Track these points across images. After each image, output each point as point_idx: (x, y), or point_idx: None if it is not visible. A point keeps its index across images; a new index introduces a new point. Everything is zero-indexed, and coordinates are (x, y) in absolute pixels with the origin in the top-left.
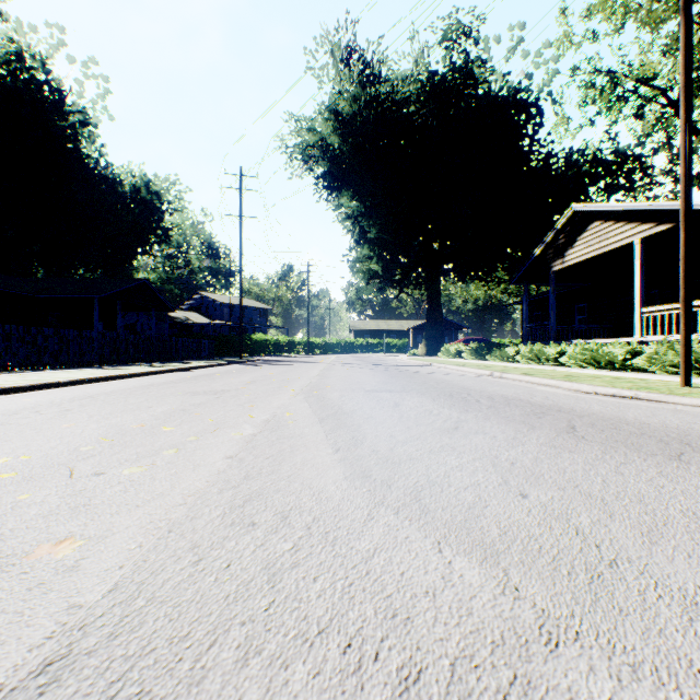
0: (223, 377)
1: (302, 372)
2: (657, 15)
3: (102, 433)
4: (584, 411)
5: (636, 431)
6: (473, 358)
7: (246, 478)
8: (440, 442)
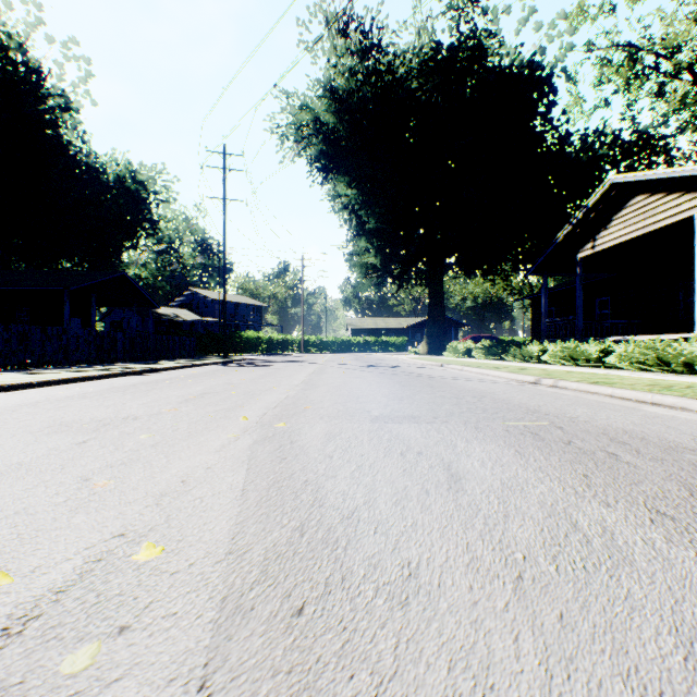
0: (168, 387)
1: (284, 377)
2: None
3: None
4: None
5: None
6: (485, 357)
7: None
8: None
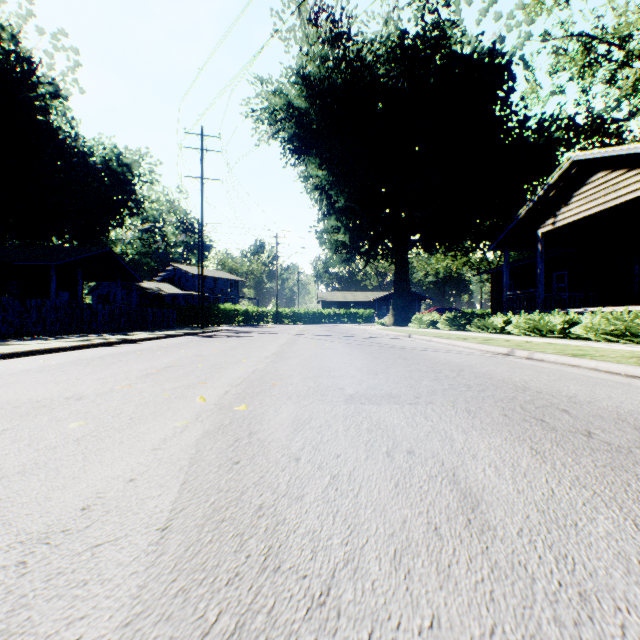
0: (135, 359)
1: (255, 348)
2: None
3: None
4: None
5: None
6: (449, 328)
7: None
8: None
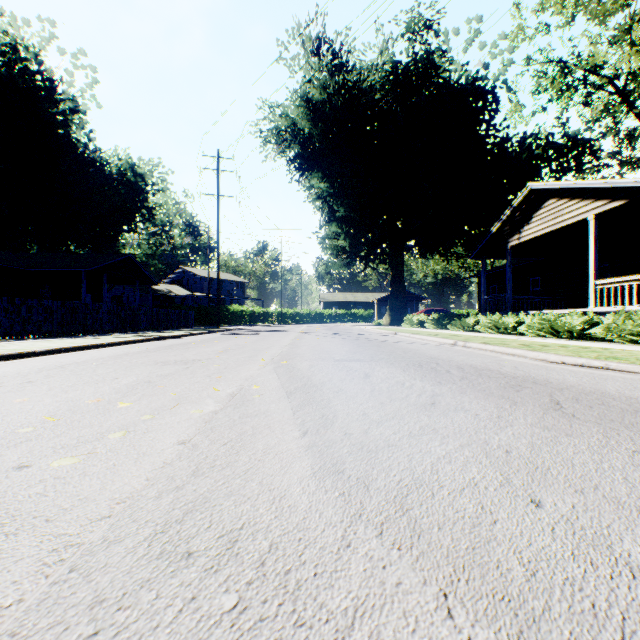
0: (197, 346)
1: (274, 341)
2: (606, 8)
3: (52, 410)
4: (561, 383)
5: (627, 407)
6: (434, 327)
7: (195, 474)
8: (418, 422)
